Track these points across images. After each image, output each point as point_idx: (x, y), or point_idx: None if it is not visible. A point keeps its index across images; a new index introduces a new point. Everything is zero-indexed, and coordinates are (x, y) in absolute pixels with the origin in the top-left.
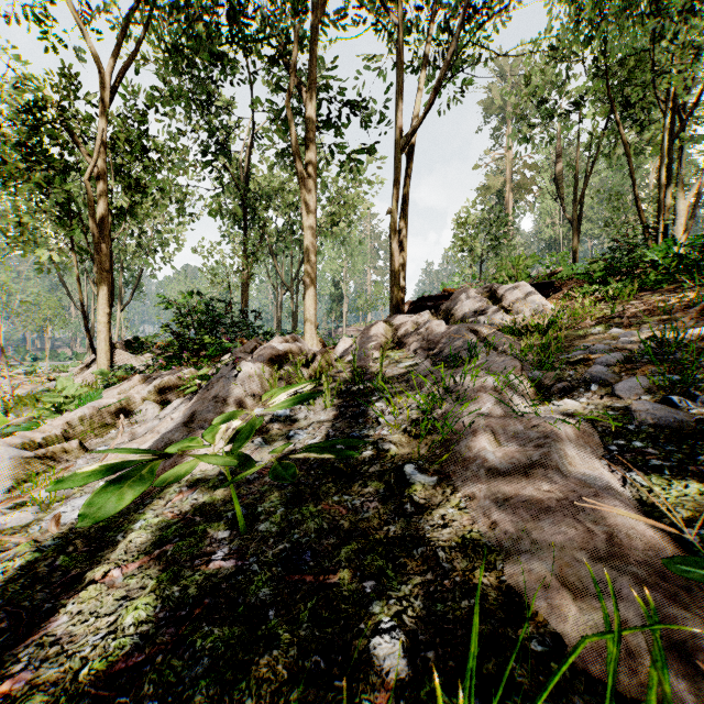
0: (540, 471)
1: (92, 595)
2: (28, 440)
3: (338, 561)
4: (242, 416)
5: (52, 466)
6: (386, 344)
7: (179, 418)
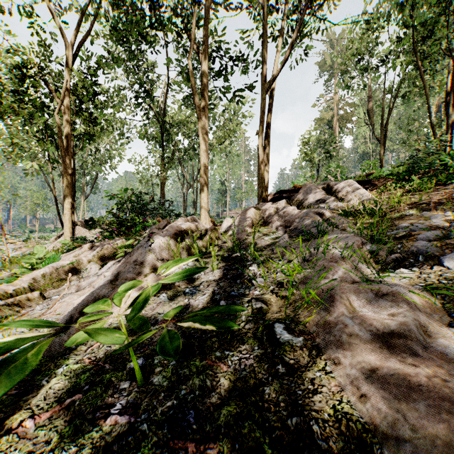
0: (400, 341)
1: (4, 447)
2: (2, 292)
3: (218, 426)
4: (152, 276)
5: (18, 311)
6: (256, 223)
7: (109, 276)
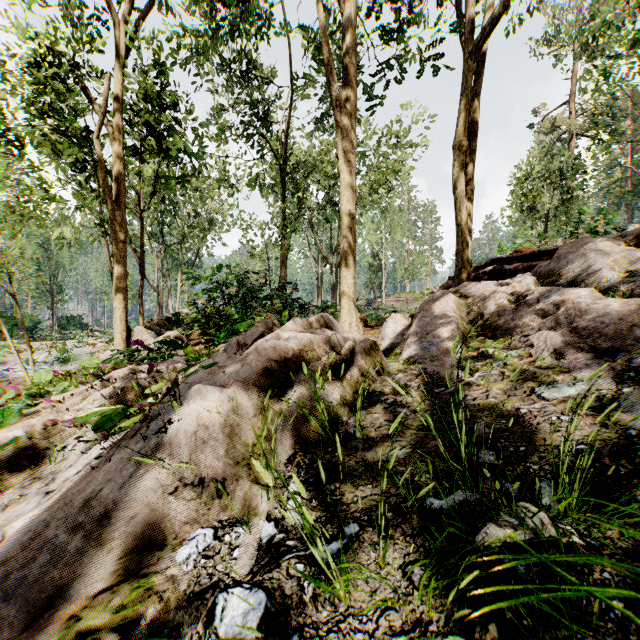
0: None
1: None
2: None
3: None
4: None
5: None
6: (464, 327)
7: None
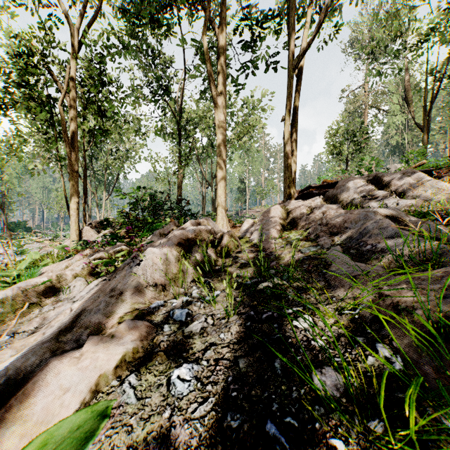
0: None
1: None
2: None
3: None
4: (126, 325)
5: None
6: (284, 225)
7: (69, 316)
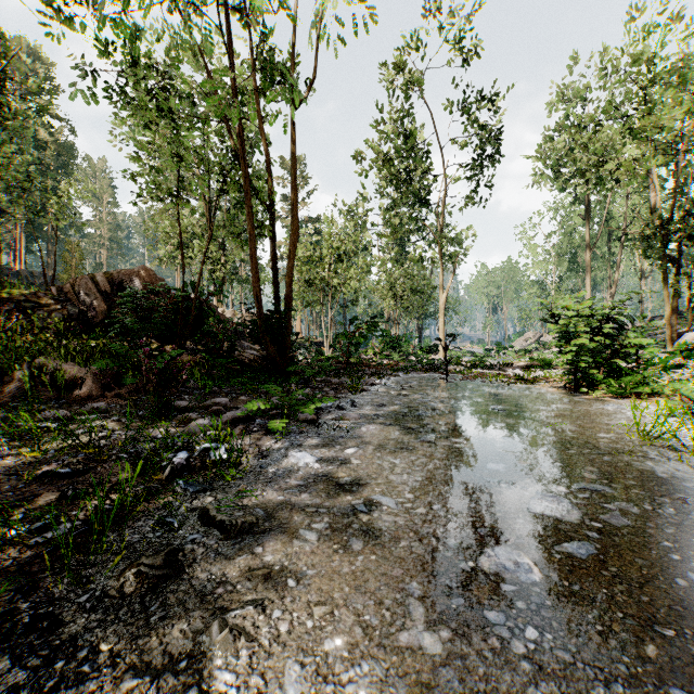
0: None
1: None
2: None
3: None
4: None
5: None
6: None
7: None
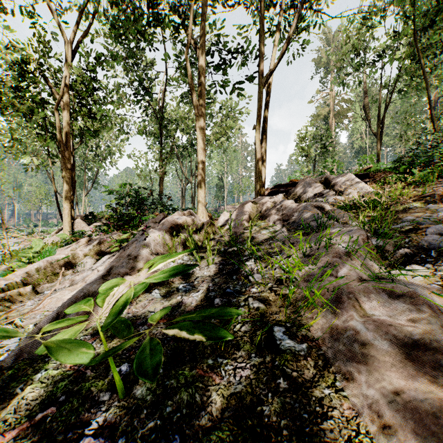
0: (426, 354)
1: None
2: None
3: None
4: (145, 271)
5: (8, 307)
6: (253, 217)
7: (101, 271)
